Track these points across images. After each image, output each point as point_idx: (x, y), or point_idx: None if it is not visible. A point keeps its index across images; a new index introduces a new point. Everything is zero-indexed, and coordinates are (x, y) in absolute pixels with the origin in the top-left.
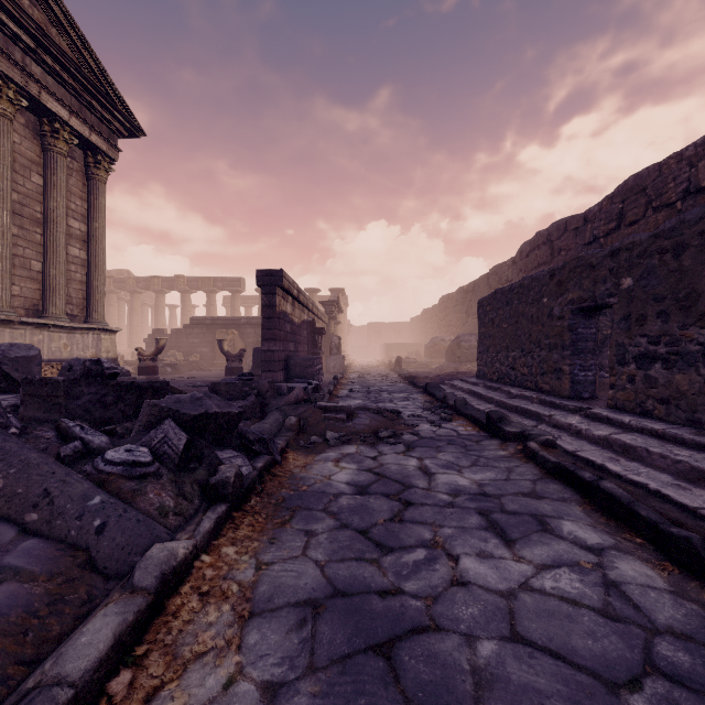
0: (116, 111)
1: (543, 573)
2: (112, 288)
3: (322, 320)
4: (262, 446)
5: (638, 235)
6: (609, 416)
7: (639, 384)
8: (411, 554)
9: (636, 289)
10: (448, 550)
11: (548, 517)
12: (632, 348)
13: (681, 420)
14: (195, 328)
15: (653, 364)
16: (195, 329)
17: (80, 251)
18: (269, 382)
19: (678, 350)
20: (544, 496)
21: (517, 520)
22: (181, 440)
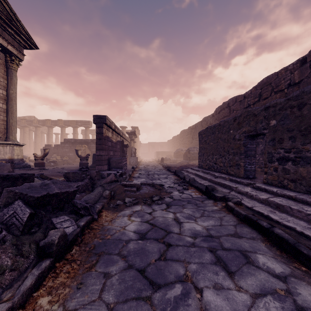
0: (22, 35)
1: (257, 302)
2: (26, 124)
3: (127, 140)
4: (85, 211)
5: (278, 99)
6: (266, 188)
7: (280, 172)
8: (172, 290)
9: (278, 125)
10: (195, 283)
11: (248, 252)
12: (276, 154)
13: (303, 190)
14: (66, 144)
15: (287, 162)
16: (66, 144)
17: (3, 104)
18: (96, 172)
19: (300, 156)
20: (242, 236)
21: (232, 255)
22: (25, 214)
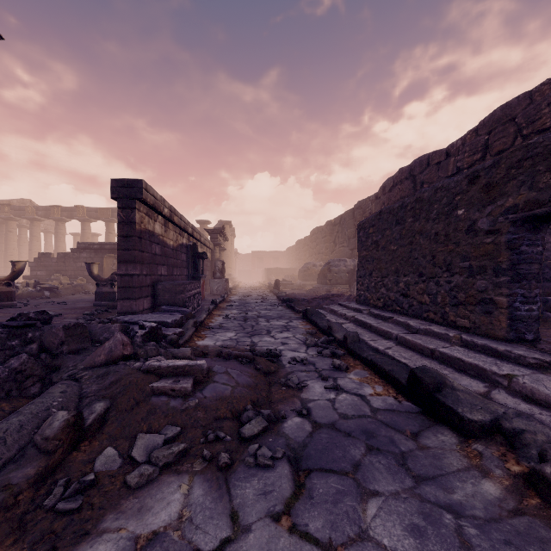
0: None
1: None
2: (11, 215)
3: (206, 245)
4: None
5: None
6: None
7: None
8: None
9: None
10: None
11: None
12: None
13: None
14: (83, 253)
15: None
16: (83, 254)
17: None
18: (67, 328)
19: None
20: None
21: None
22: None
